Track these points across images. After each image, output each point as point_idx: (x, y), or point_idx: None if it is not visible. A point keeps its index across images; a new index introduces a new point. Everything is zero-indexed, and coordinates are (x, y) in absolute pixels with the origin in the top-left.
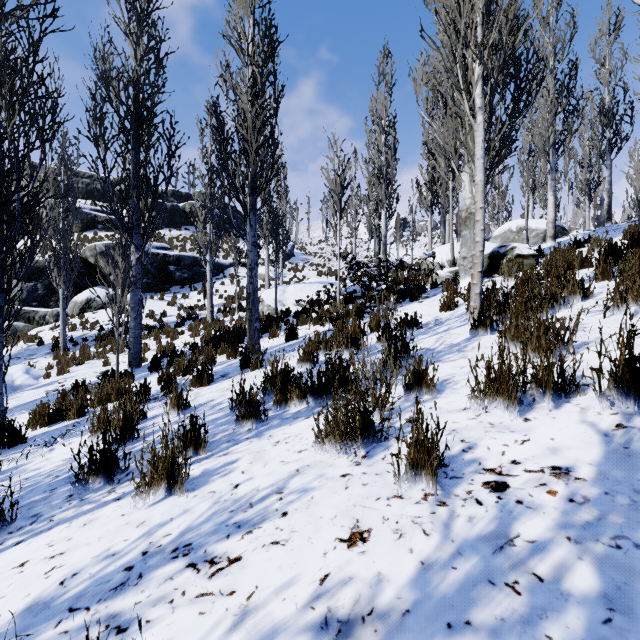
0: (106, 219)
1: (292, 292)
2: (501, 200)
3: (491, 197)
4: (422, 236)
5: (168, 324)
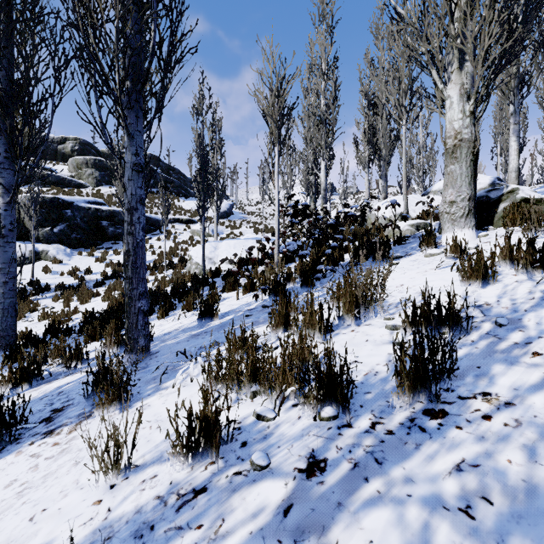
0: (43, 174)
1: (224, 248)
2: (434, 159)
3: (416, 161)
4: (348, 199)
5: (89, 283)
